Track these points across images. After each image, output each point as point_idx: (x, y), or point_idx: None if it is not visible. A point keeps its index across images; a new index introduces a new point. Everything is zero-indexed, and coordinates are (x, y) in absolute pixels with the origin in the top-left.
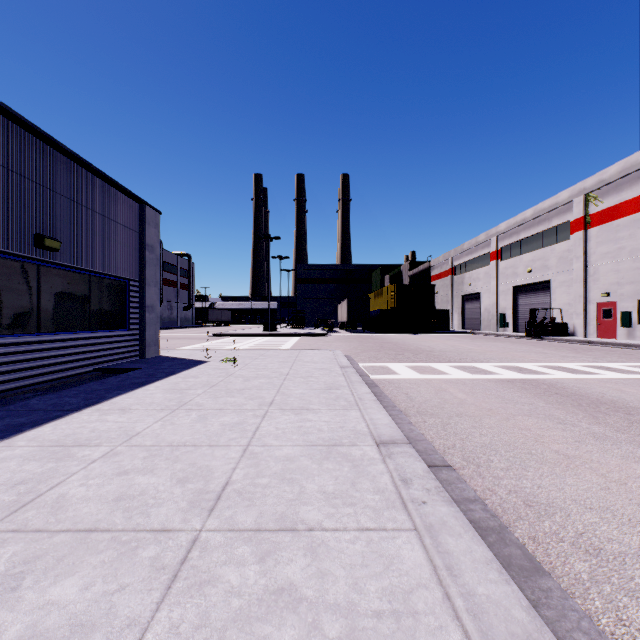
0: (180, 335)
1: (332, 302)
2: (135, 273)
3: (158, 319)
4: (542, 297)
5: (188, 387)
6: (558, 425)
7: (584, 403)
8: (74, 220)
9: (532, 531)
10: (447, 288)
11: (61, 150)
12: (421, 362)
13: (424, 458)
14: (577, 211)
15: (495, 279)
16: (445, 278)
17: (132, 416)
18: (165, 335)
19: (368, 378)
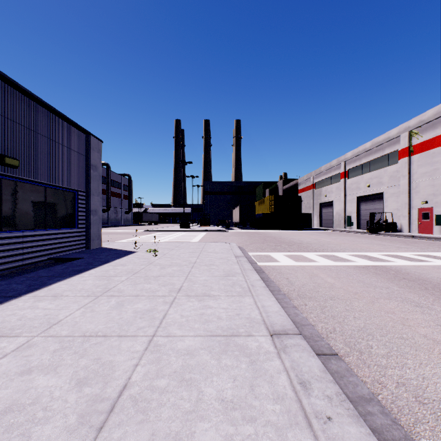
0: (121, 231)
1: (229, 208)
2: (82, 186)
3: (100, 220)
4: (378, 204)
5: (115, 274)
6: (416, 308)
7: (429, 287)
8: (31, 144)
9: (437, 440)
10: (309, 198)
11: (20, 90)
12: (295, 252)
13: (312, 345)
14: (403, 143)
15: (344, 192)
16: (308, 191)
17: (60, 303)
18: (111, 231)
19: (256, 265)
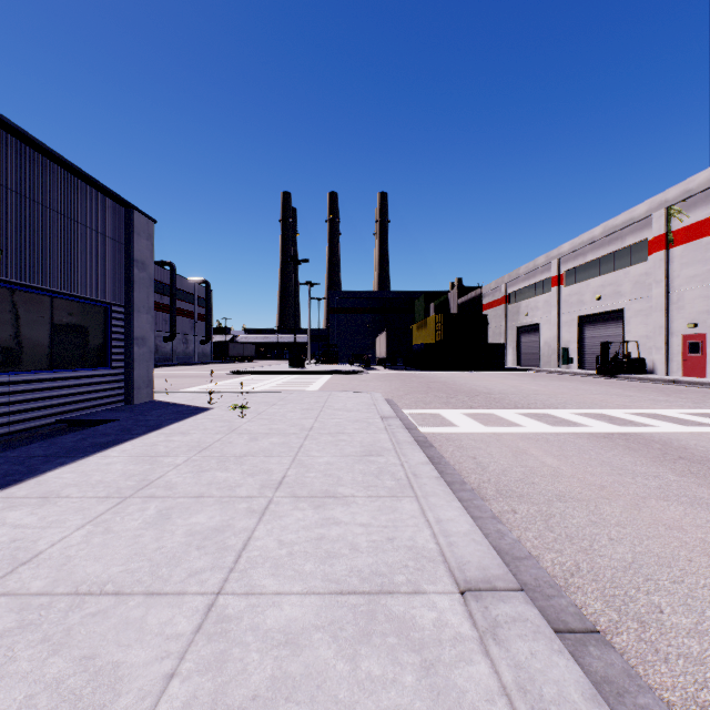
0: (193, 373)
1: (369, 335)
2: (119, 296)
3: (151, 354)
4: (613, 328)
5: (167, 451)
6: None
7: None
8: (26, 222)
9: None
10: (500, 319)
11: (3, 125)
12: (481, 408)
13: (542, 608)
14: (657, 227)
15: (557, 308)
16: (498, 307)
17: (50, 512)
18: (176, 373)
19: (418, 433)
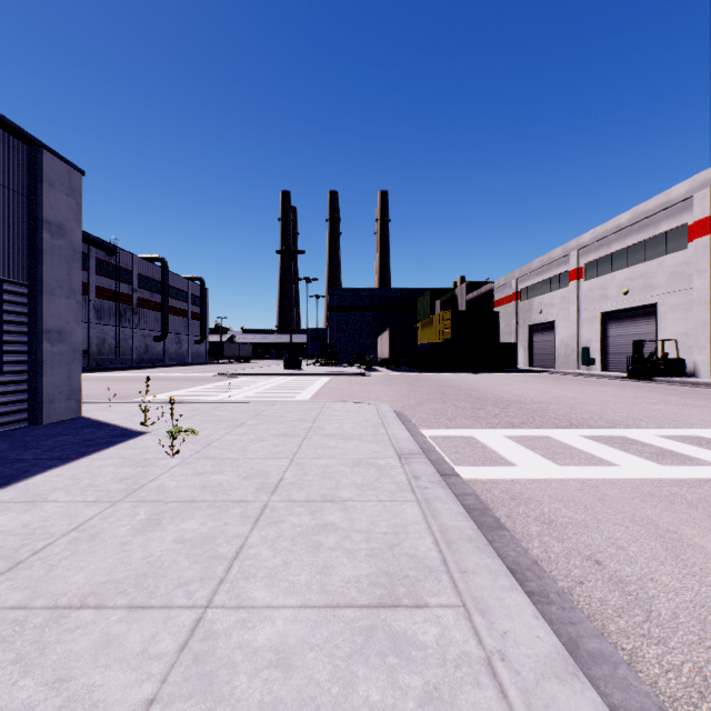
0: (178, 375)
1: (370, 334)
2: (18, 270)
3: (76, 354)
4: (644, 326)
5: None
6: None
7: None
8: None
9: None
10: (510, 317)
11: None
12: (527, 427)
13: None
14: (700, 209)
15: (576, 304)
16: (507, 305)
17: None
18: (158, 375)
19: (462, 485)
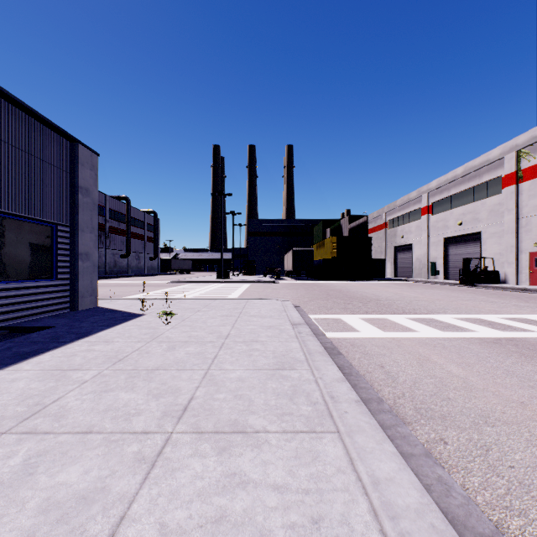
0: (141, 282)
1: (279, 253)
2: (65, 217)
3: (95, 268)
4: (472, 247)
5: (81, 364)
6: None
7: None
8: None
9: None
10: (381, 240)
11: None
12: (375, 313)
13: None
14: (509, 167)
15: (426, 231)
16: (379, 231)
17: None
18: (127, 282)
19: (325, 339)
